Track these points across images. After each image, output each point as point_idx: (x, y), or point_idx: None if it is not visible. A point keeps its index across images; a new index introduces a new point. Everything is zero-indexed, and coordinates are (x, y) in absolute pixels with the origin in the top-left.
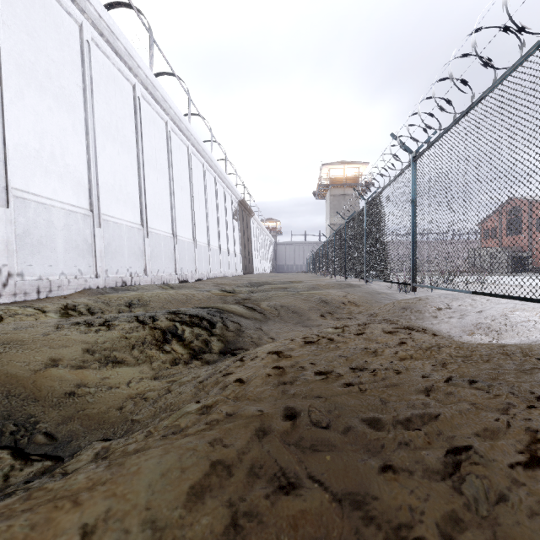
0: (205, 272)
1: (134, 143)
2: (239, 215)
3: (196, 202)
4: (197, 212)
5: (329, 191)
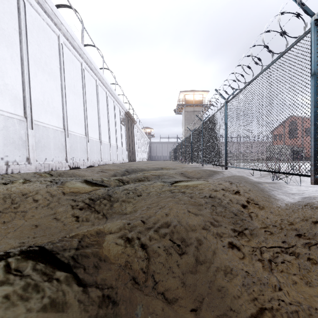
0: (96, 160)
1: (17, 40)
2: (125, 122)
3: (89, 107)
4: (90, 114)
5: (184, 108)
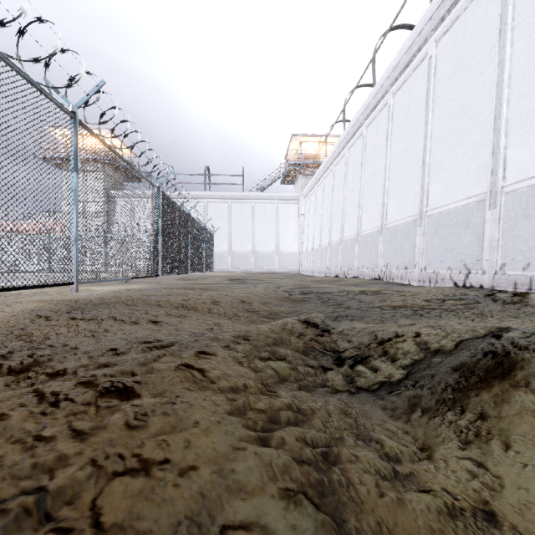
0: None
1: None
2: None
3: None
4: None
5: None
